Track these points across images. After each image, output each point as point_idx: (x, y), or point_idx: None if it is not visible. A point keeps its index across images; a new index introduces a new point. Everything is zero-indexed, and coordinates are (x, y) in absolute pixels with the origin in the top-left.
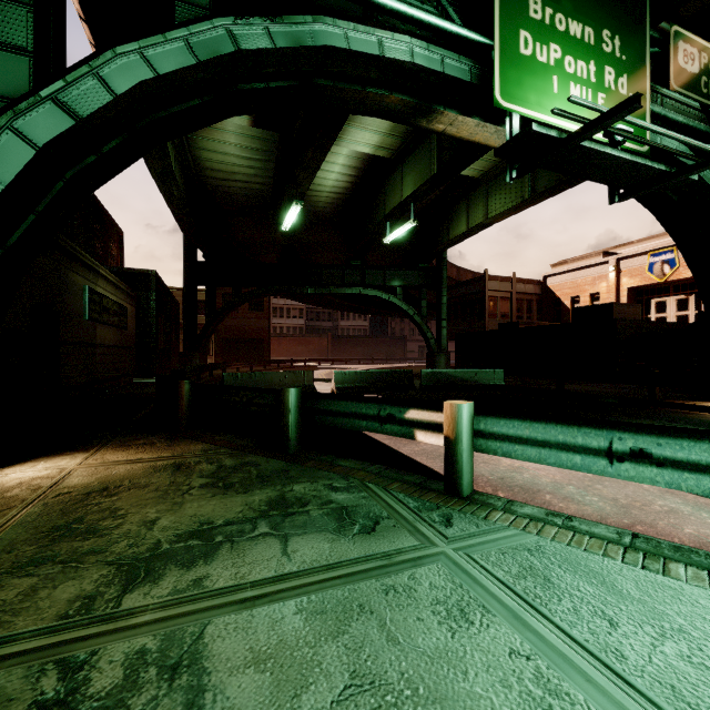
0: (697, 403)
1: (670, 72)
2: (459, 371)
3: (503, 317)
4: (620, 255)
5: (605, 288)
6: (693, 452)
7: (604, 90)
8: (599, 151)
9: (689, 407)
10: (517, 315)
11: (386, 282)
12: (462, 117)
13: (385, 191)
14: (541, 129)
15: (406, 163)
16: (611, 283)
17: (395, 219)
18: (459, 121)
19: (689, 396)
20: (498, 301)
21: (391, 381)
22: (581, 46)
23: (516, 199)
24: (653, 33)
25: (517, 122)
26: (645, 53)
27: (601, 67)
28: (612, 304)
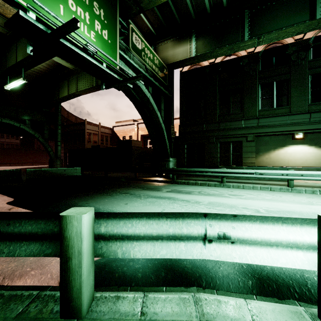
0: (148, 178)
1: (130, 43)
2: (54, 169)
3: (94, 143)
4: (138, 122)
5: (134, 134)
6: (24, 226)
7: (94, 31)
8: (79, 53)
9: (145, 180)
10: (101, 142)
11: (18, 115)
12: (1, 0)
13: (6, 56)
14: (29, 18)
15: (19, 42)
16: (136, 132)
17: (13, 75)
18: (1, 3)
19: (149, 175)
20: (92, 135)
21: (0, 177)
22: (80, 0)
23: (90, 85)
24: (124, 23)
25: (34, 18)
26: (116, 26)
27: (93, 19)
28: (131, 140)
